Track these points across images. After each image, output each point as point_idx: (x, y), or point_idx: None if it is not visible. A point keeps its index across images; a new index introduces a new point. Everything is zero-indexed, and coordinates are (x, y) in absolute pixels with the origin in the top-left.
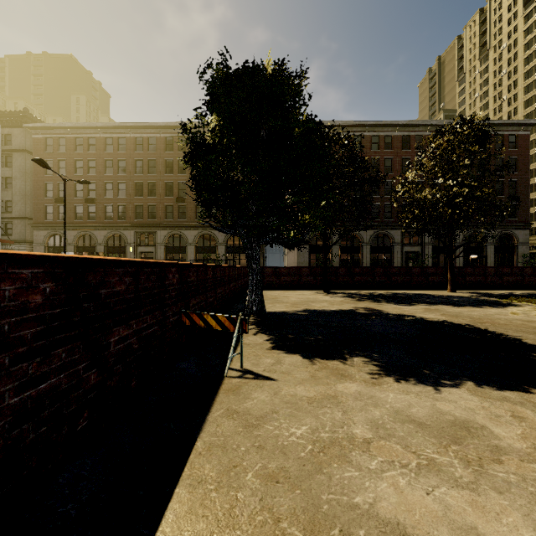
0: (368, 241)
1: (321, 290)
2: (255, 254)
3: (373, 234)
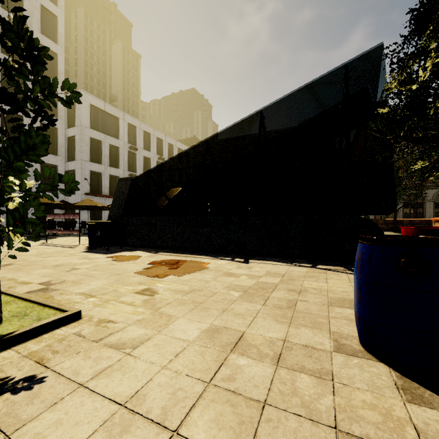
0: (431, 198)
1: (391, 232)
2: (368, 215)
3: (437, 193)
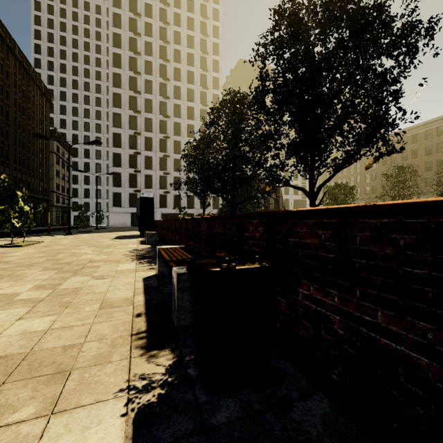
0: None
1: None
2: None
3: None
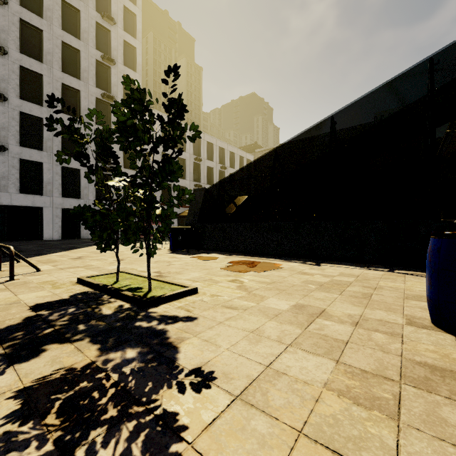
0: None
1: None
2: None
3: None
